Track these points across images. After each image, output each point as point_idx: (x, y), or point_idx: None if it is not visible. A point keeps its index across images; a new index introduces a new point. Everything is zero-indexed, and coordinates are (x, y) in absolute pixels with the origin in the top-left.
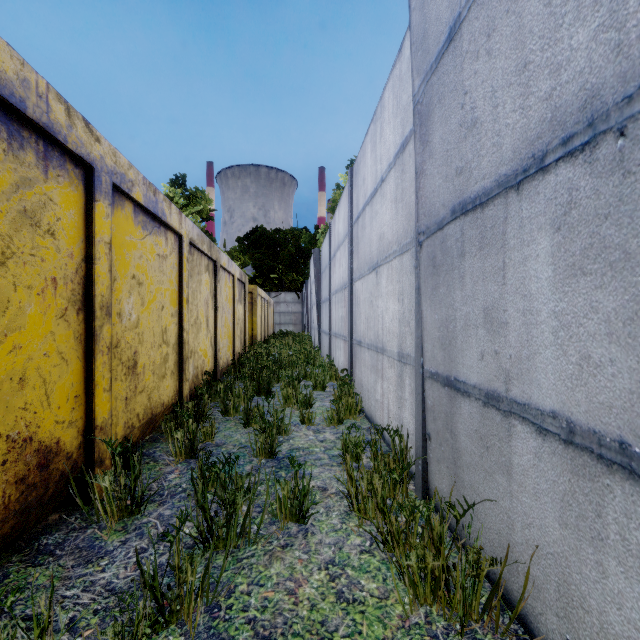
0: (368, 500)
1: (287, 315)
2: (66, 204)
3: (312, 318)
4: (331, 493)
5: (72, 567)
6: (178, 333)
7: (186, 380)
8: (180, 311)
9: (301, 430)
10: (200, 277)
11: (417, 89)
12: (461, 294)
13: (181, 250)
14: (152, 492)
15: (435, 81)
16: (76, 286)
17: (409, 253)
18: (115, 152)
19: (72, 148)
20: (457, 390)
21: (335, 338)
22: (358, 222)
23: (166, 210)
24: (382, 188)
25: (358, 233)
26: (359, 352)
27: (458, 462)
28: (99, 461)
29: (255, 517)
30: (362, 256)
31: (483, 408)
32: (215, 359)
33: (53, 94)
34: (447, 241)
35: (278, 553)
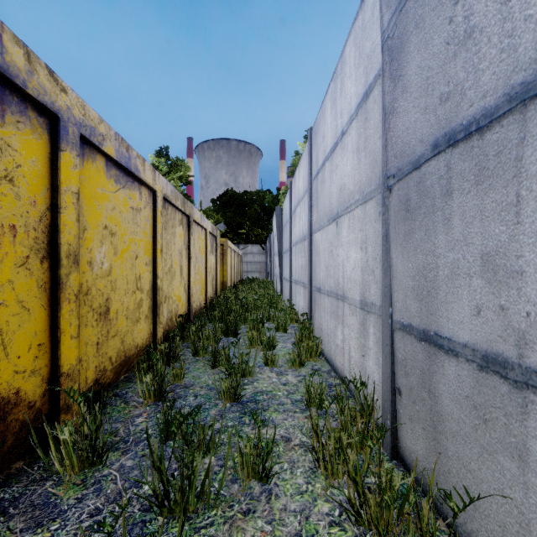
0: (335, 459)
1: (253, 264)
2: (28, 151)
3: (274, 267)
4: (295, 445)
5: (20, 531)
6: (152, 280)
7: (160, 323)
8: (154, 260)
9: (265, 372)
10: (174, 230)
11: (387, 24)
12: (446, 238)
13: (155, 204)
14: (118, 438)
15: (411, 6)
16: (40, 234)
17: (373, 200)
18: (84, 105)
19: (33, 94)
20: (439, 347)
21: (295, 284)
22: (317, 177)
23: (139, 166)
24: (343, 141)
25: (317, 188)
26: (318, 298)
27: (439, 427)
28: (65, 407)
29: (217, 472)
30: (322, 209)
31: (479, 372)
32: (188, 303)
33: (9, 35)
34: (426, 180)
35: (239, 522)
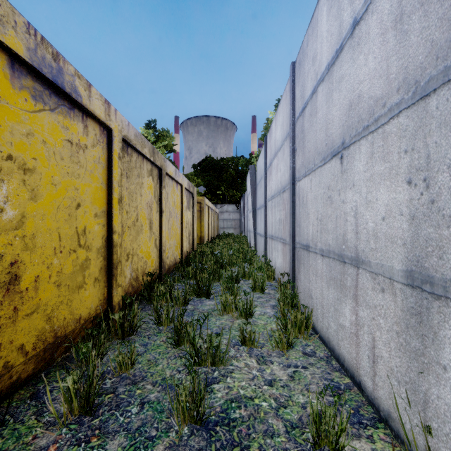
0: None
1: (229, 221)
2: None
3: (248, 223)
4: None
5: None
6: (107, 235)
7: (117, 286)
8: (109, 211)
9: (241, 356)
10: (141, 180)
11: None
12: None
13: (110, 145)
14: None
15: None
16: None
17: None
18: None
19: None
20: None
21: (271, 240)
22: (304, 113)
23: (81, 89)
24: (355, 34)
25: (304, 125)
26: (305, 257)
27: None
28: None
29: None
30: (311, 148)
31: None
32: (160, 259)
33: None
34: None
35: None
